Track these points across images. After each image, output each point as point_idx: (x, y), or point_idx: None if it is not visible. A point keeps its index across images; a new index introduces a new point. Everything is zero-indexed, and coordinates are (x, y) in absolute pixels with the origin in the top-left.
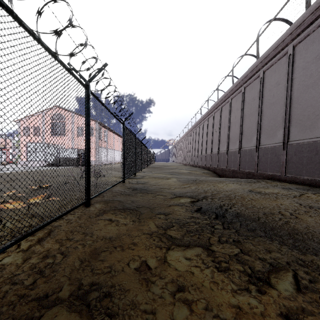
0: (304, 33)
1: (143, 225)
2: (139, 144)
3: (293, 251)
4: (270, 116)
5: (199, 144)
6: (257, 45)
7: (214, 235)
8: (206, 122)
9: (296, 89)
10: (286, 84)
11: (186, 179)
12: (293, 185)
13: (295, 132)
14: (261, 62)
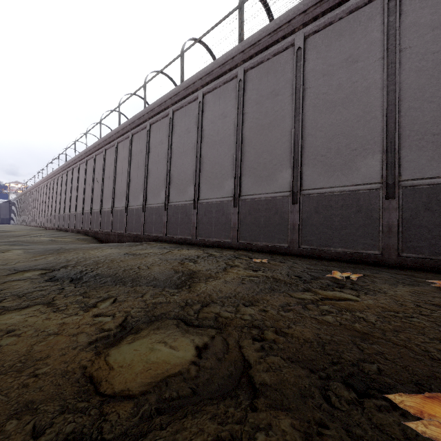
0: (180, 104)
1: None
2: None
3: (126, 287)
4: (155, 174)
5: (72, 197)
6: (144, 92)
7: (61, 293)
8: (84, 166)
9: (175, 153)
10: (168, 145)
11: (42, 249)
12: (170, 245)
13: (174, 194)
14: (147, 113)
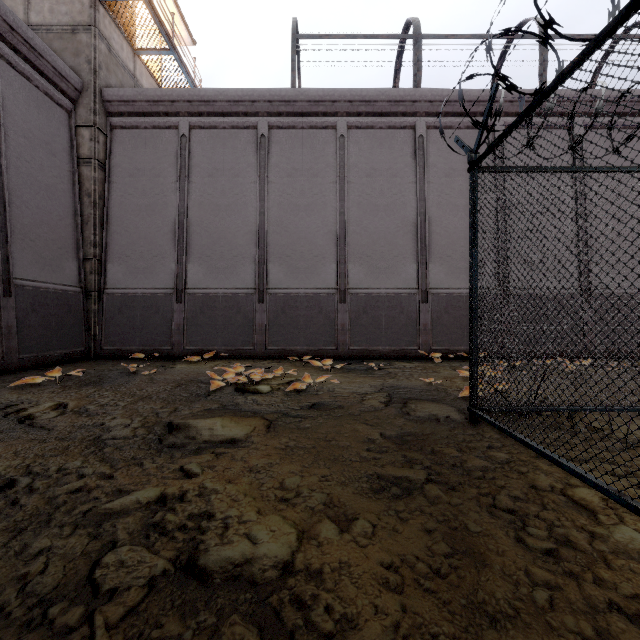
0: None
1: None
2: None
3: None
4: None
5: None
6: None
7: None
8: None
9: None
10: None
11: None
12: None
13: None
14: None
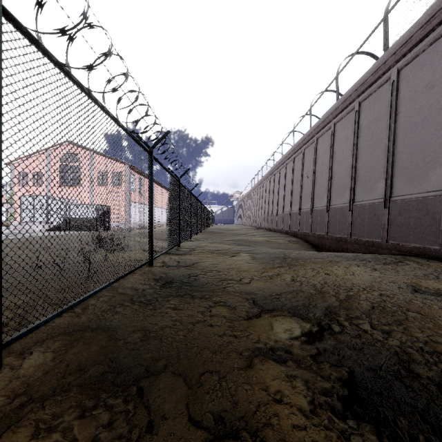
0: None
1: None
2: (187, 196)
3: None
4: (413, 145)
5: (279, 198)
6: (384, 28)
7: None
8: (291, 164)
9: None
10: None
11: (266, 255)
12: None
13: None
14: (394, 53)
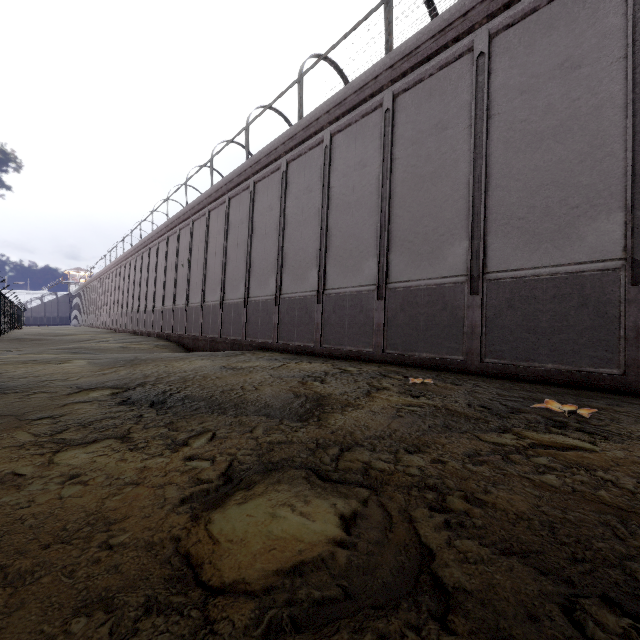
0: (297, 151)
1: (0, 439)
2: None
3: (227, 417)
4: (262, 254)
5: (149, 288)
6: (246, 137)
7: (140, 423)
8: (165, 244)
9: (290, 223)
10: (280, 212)
11: (111, 359)
12: (283, 355)
13: (288, 282)
14: (251, 166)
